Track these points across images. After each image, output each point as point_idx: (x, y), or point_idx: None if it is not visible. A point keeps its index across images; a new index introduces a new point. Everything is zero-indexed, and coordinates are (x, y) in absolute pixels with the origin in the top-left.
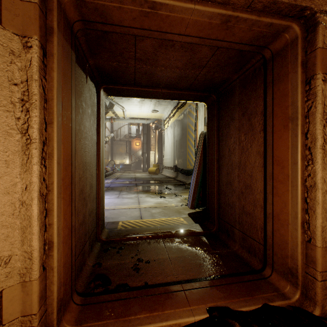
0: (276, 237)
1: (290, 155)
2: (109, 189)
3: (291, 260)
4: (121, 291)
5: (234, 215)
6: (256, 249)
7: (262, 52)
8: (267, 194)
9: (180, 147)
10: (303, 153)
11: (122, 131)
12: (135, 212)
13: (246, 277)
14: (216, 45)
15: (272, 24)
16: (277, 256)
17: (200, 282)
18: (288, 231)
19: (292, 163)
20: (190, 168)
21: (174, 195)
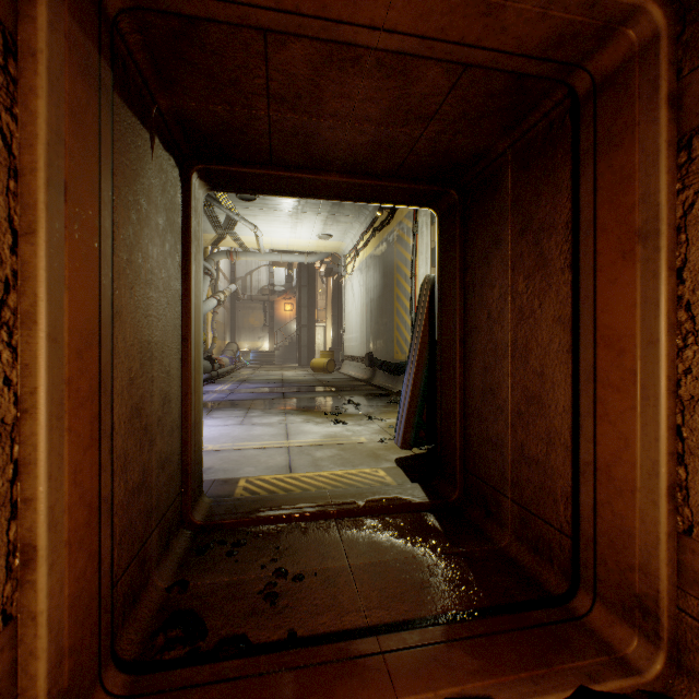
0: (604, 520)
1: (641, 322)
2: (222, 406)
3: (642, 578)
4: (228, 657)
5: (501, 466)
6: (554, 545)
7: (570, 79)
8: (582, 418)
9: (380, 314)
10: (672, 318)
11: (256, 279)
12: (278, 457)
13: (531, 616)
14: (460, 60)
15: (598, 1)
16: (607, 566)
17: (421, 631)
18: (635, 506)
19: (645, 342)
20: (402, 359)
21: (367, 418)
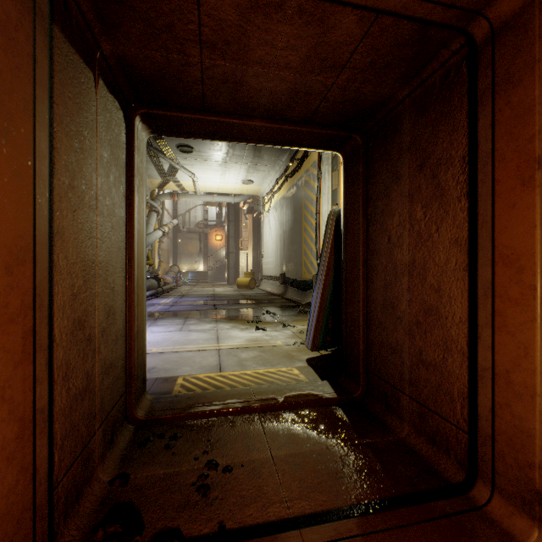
0: (503, 420)
1: (541, 241)
2: (165, 315)
3: None
4: None
5: (401, 368)
6: (451, 438)
7: (470, 27)
8: (480, 328)
9: (291, 242)
10: None
11: (193, 215)
12: (210, 358)
13: (437, 507)
14: (375, 5)
15: None
16: (505, 462)
17: (340, 524)
18: (536, 409)
19: None
20: (308, 278)
21: (282, 325)
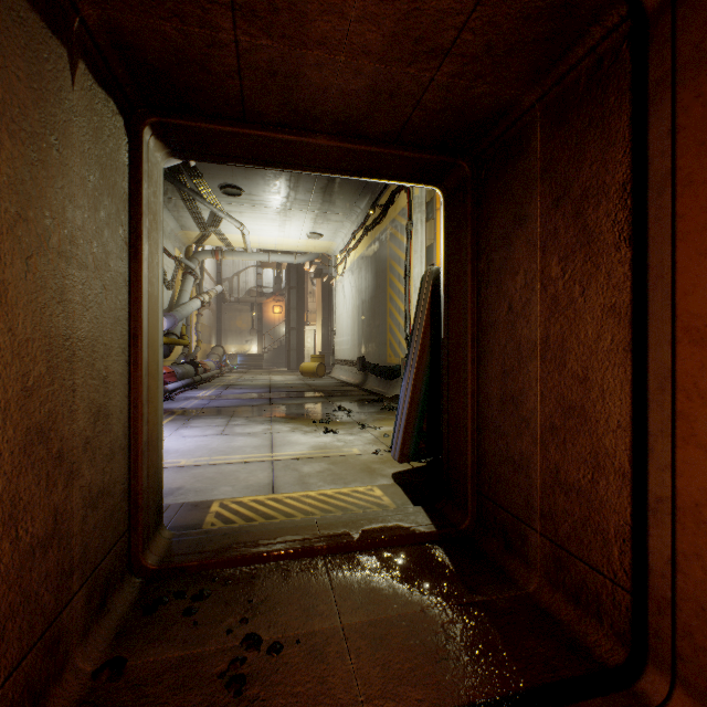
0: (690, 578)
1: None
2: (203, 413)
3: None
4: None
5: (527, 491)
6: (604, 598)
7: None
8: (653, 438)
9: (372, 315)
10: None
11: (243, 280)
12: (260, 474)
13: None
14: None
15: None
16: (694, 642)
17: None
18: None
19: None
20: (395, 362)
21: (359, 426)
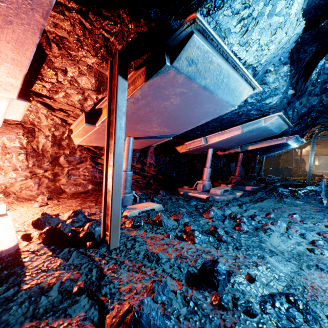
0: None
1: None
2: None
3: None
4: None
5: None
6: None
7: None
8: None
9: None
10: None
11: None
12: None
13: None
14: None
15: None
16: None
17: None
18: None
19: None
20: None
21: None
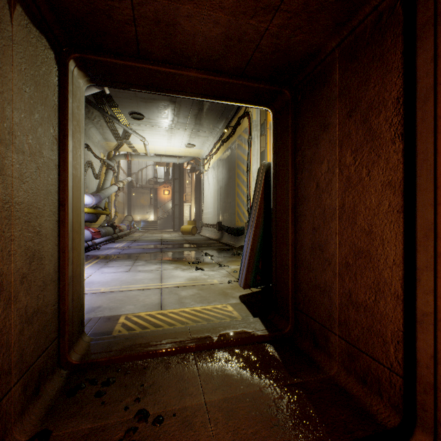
0: None
1: None
2: (117, 258)
3: None
4: None
5: (329, 308)
6: (383, 380)
7: None
8: (420, 272)
9: (226, 196)
10: None
11: (145, 174)
12: (153, 297)
13: None
14: None
15: None
16: None
17: None
18: None
19: None
20: (241, 225)
21: (218, 265)
